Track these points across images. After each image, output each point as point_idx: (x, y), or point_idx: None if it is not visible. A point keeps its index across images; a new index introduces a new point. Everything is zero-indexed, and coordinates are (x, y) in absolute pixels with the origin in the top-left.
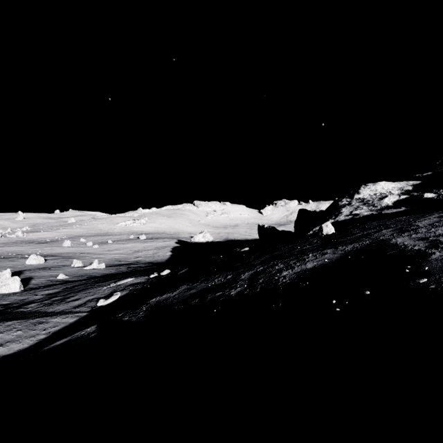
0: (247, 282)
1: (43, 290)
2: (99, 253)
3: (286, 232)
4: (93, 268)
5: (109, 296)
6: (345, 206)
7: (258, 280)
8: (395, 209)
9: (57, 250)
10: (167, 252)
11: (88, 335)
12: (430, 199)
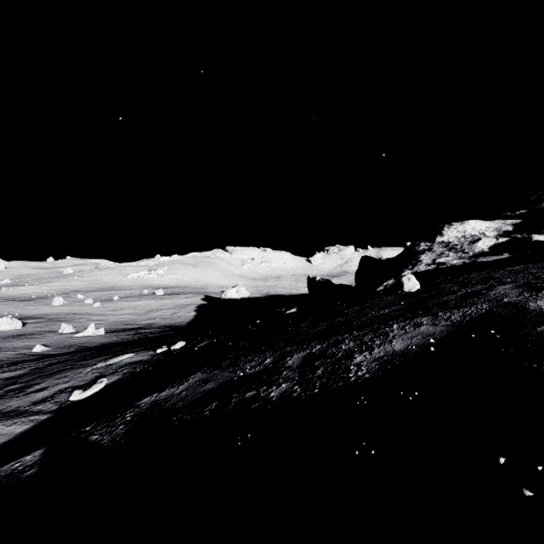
0: (297, 372)
1: (2, 371)
2: (100, 314)
3: (345, 286)
4: (87, 335)
5: (90, 385)
6: (424, 252)
7: (315, 370)
8: (495, 256)
9: (43, 310)
10: (191, 312)
11: (22, 472)
12: (542, 243)
